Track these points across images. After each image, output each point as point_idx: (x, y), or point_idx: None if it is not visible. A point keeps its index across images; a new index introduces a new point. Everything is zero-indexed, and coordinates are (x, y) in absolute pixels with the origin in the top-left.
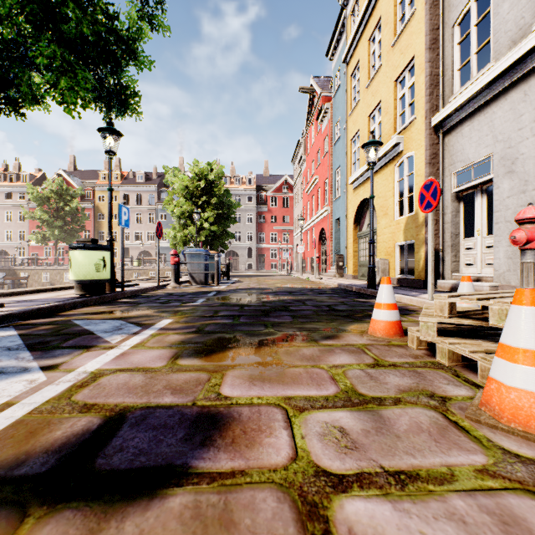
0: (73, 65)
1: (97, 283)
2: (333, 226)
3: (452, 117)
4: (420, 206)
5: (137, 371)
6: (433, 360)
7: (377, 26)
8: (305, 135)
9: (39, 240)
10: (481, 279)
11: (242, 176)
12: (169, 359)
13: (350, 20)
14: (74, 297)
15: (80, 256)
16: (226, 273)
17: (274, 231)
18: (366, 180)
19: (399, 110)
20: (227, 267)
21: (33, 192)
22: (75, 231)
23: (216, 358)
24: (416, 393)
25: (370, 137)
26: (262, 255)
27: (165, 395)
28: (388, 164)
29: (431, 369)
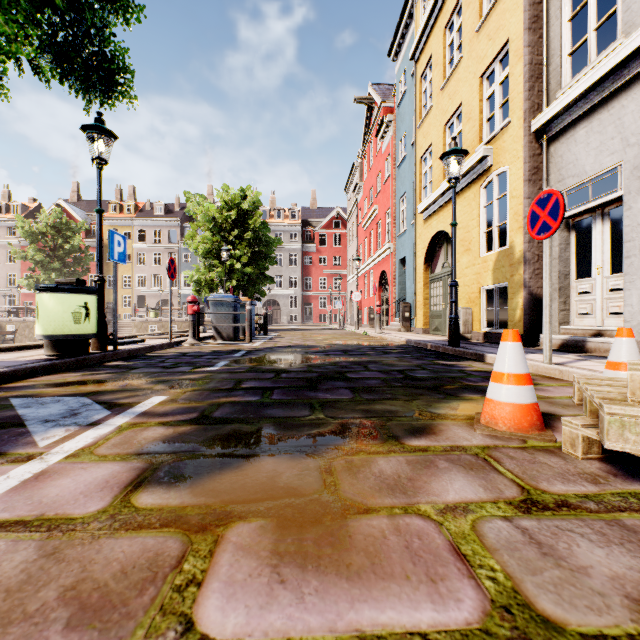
0: None
1: (76, 340)
2: (397, 267)
3: (561, 117)
4: (531, 231)
5: (33, 530)
6: (633, 489)
7: (456, 9)
8: (361, 157)
9: (32, 285)
10: (604, 334)
11: (284, 209)
12: (121, 488)
13: (420, 6)
14: (41, 359)
15: (51, 301)
16: (263, 327)
17: (323, 276)
18: (441, 208)
19: (487, 114)
20: (264, 318)
21: (23, 226)
22: (77, 274)
23: (213, 485)
24: None
25: (452, 144)
26: (308, 305)
27: (46, 636)
28: (471, 185)
29: None
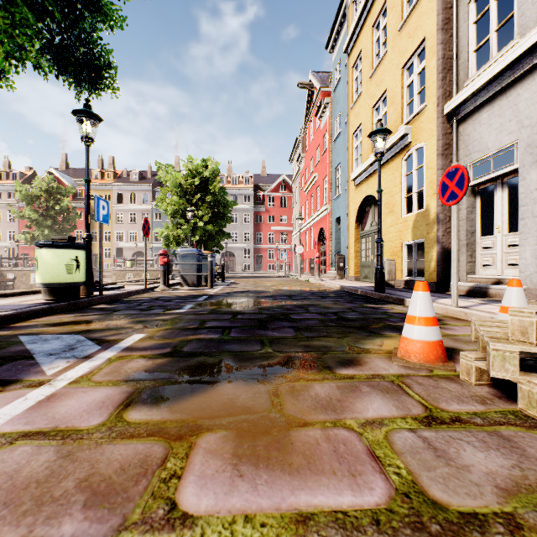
0: (12, 5)
1: (69, 287)
2: (333, 225)
3: (468, 103)
4: (442, 198)
5: (51, 438)
6: (512, 408)
7: (381, 11)
8: (303, 133)
9: (28, 240)
10: (503, 282)
11: (238, 176)
12: (115, 407)
13: (352, 8)
14: (40, 303)
15: (48, 255)
16: (221, 275)
17: (272, 232)
18: (369, 176)
19: (407, 99)
20: (222, 268)
21: (21, 190)
22: (66, 230)
23: (186, 405)
24: (535, 498)
25: (378, 125)
26: (259, 256)
27: (70, 512)
28: (394, 157)
29: (522, 430)
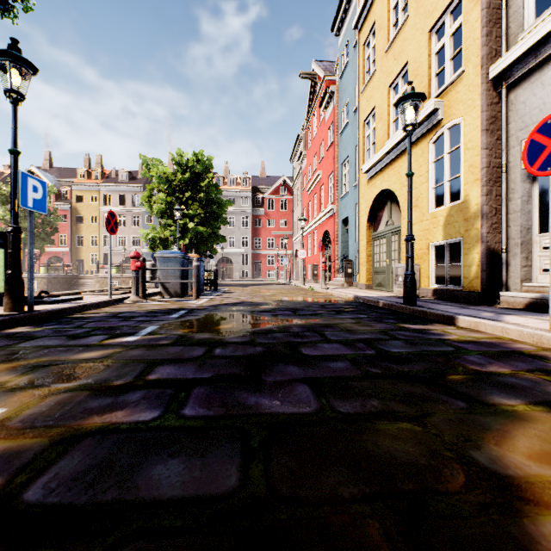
0: None
1: None
2: (340, 227)
3: (525, 60)
4: (530, 166)
5: None
6: None
7: None
8: (306, 128)
9: None
10: None
11: (236, 177)
12: None
13: None
14: None
15: None
16: (213, 282)
17: (271, 237)
18: (385, 167)
19: (435, 69)
20: (214, 274)
21: None
22: (47, 234)
23: None
24: None
25: (408, 89)
26: (258, 262)
27: None
28: (418, 141)
29: None
